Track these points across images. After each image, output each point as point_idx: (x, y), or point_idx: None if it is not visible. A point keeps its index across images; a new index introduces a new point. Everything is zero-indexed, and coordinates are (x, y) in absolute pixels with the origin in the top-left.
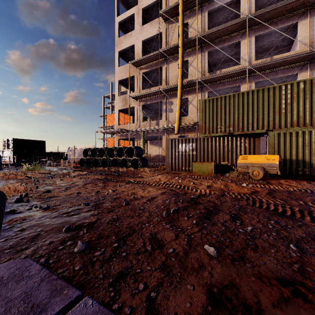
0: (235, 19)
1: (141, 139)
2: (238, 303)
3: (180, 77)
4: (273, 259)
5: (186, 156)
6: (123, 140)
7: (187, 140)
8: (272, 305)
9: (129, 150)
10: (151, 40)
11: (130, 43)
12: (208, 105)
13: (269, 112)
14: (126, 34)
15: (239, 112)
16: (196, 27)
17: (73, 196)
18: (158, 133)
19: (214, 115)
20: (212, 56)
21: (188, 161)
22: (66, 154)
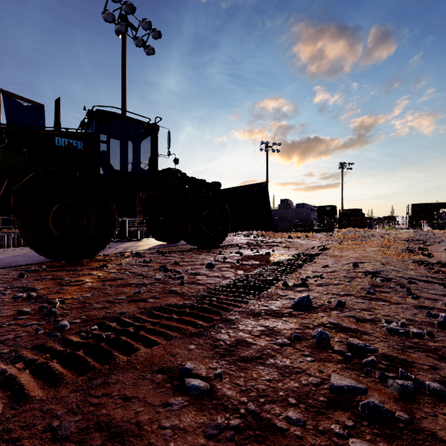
0: None
1: None
2: None
3: None
4: None
5: None
6: None
7: None
8: None
9: None
10: None
11: None
12: None
13: None
14: None
15: None
16: None
17: None
18: None
19: None
20: None
21: None
22: None
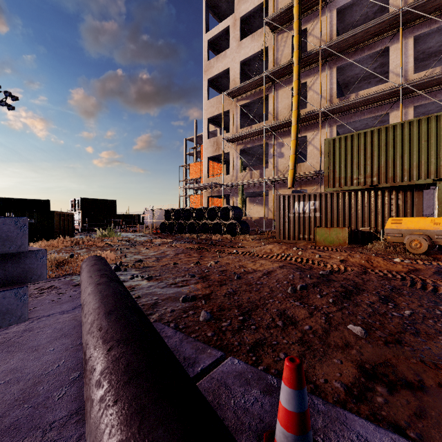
0: (380, 13)
1: (239, 196)
2: (396, 379)
3: (296, 108)
4: (441, 345)
5: (305, 219)
6: (214, 197)
7: (307, 196)
8: (439, 385)
9: (224, 212)
10: (253, 59)
11: (224, 66)
12: (338, 145)
13: (438, 152)
14: (218, 55)
15: (388, 154)
16: (319, 34)
17: (169, 266)
18: (263, 187)
19: (347, 160)
20: (344, 72)
21: (308, 226)
22: (140, 216)
